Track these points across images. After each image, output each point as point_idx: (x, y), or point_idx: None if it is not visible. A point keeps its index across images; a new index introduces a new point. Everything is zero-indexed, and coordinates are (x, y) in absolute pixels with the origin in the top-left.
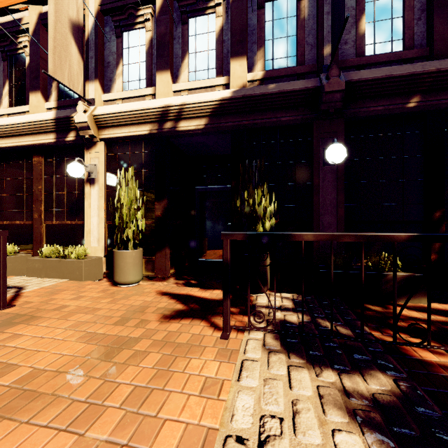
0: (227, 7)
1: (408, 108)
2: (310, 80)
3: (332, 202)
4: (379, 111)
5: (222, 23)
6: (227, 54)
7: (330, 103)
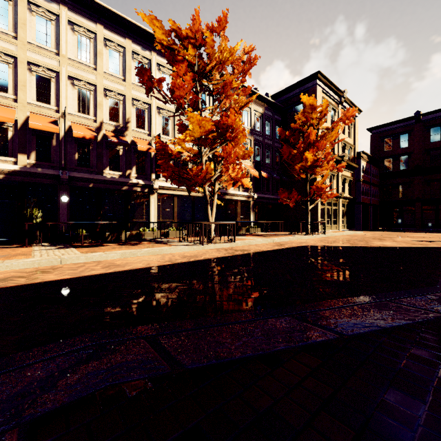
0: (16, 128)
1: (90, 186)
2: (56, 171)
3: (65, 213)
4: (81, 186)
5: (13, 134)
6: (16, 148)
7: (63, 181)
